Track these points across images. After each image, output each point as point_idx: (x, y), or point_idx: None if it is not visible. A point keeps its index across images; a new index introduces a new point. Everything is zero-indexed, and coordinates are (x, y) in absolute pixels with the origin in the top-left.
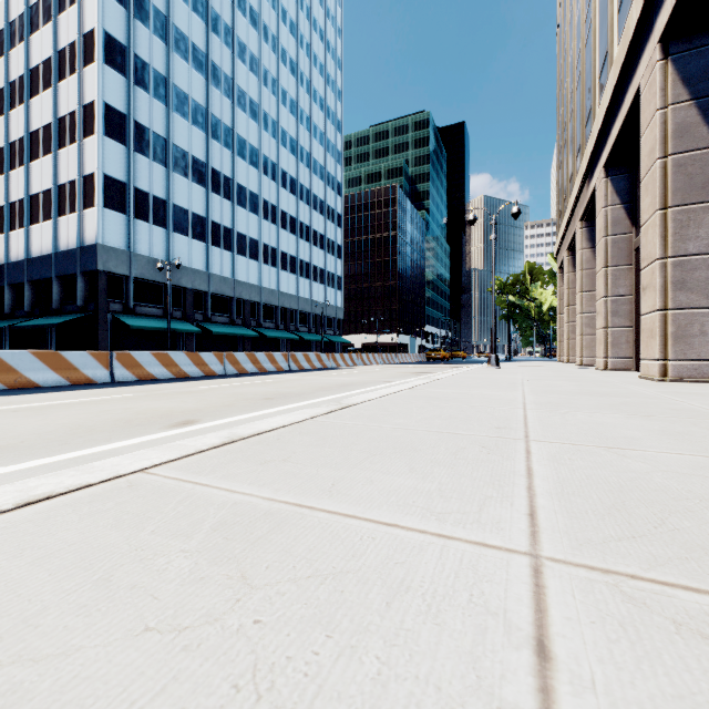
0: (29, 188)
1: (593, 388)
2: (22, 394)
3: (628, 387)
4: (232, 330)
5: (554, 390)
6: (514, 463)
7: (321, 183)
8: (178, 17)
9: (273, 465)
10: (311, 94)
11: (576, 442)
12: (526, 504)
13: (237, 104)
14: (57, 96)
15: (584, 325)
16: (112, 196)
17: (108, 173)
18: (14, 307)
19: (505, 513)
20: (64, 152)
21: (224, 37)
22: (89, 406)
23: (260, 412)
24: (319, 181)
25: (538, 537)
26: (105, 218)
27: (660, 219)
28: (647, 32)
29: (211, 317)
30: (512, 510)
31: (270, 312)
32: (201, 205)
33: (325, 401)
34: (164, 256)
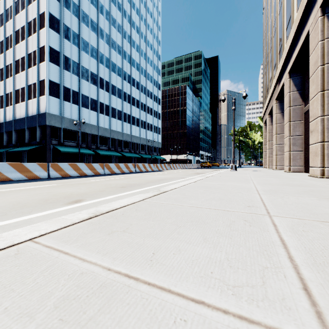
0: (15, 87)
1: (288, 181)
2: (1, 184)
3: (306, 181)
4: (109, 153)
5: (269, 183)
6: (270, 234)
7: (151, 84)
8: (84, 6)
9: (116, 235)
10: (146, 42)
11: (300, 217)
12: (296, 276)
13: (111, 47)
14: (27, 44)
15: (277, 150)
16: (53, 90)
17: (51, 79)
18: (8, 142)
19: (284, 287)
20: (31, 69)
21: (105, 15)
22: (30, 191)
23: (117, 195)
24: (150, 83)
25: (326, 322)
26: (50, 100)
27: (321, 96)
28: (313, 3)
29: (99, 147)
30: (288, 283)
31: (127, 145)
32: (94, 94)
33: (151, 188)
34: (77, 118)
